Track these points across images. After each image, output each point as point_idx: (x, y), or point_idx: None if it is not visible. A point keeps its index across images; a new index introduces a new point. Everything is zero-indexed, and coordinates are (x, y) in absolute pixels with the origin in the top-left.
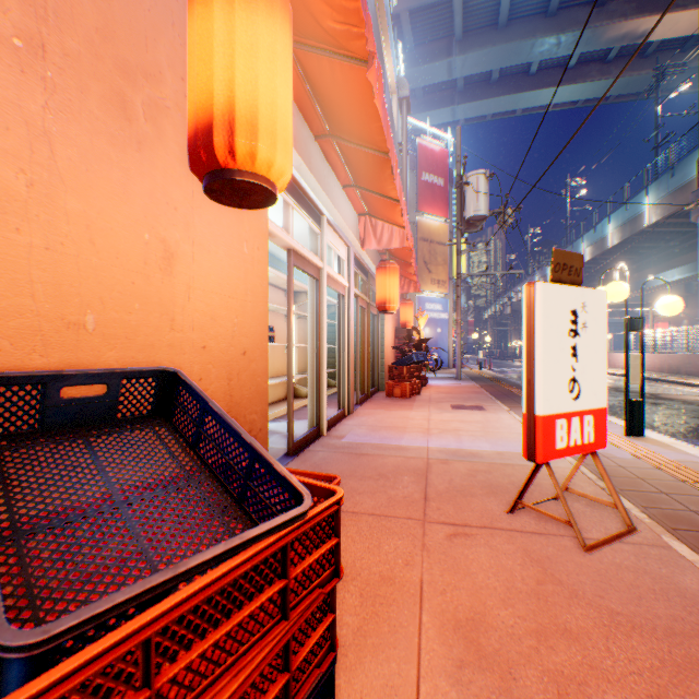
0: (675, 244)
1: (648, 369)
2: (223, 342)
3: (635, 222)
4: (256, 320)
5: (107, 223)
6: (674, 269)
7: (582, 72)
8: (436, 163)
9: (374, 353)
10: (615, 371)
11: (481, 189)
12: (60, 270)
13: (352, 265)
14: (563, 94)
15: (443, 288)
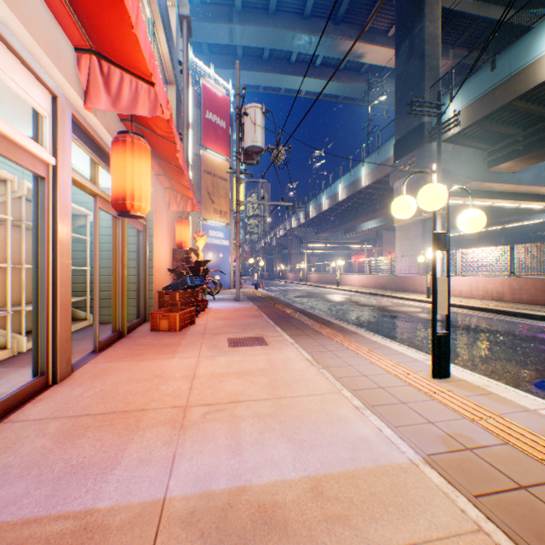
0: (377, 202)
1: (367, 286)
2: None
3: (356, 184)
4: None
5: None
6: (373, 220)
7: (324, 72)
8: (219, 106)
9: (140, 276)
10: (348, 288)
11: (258, 122)
12: None
13: (67, 133)
14: (312, 85)
15: (226, 218)
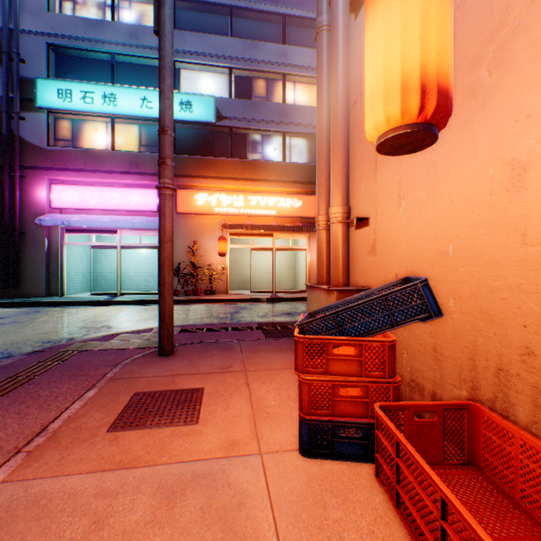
0: None
1: None
2: None
3: None
4: None
5: (459, 185)
6: None
7: None
8: None
9: None
10: None
11: None
12: (437, 226)
13: None
14: None
15: None
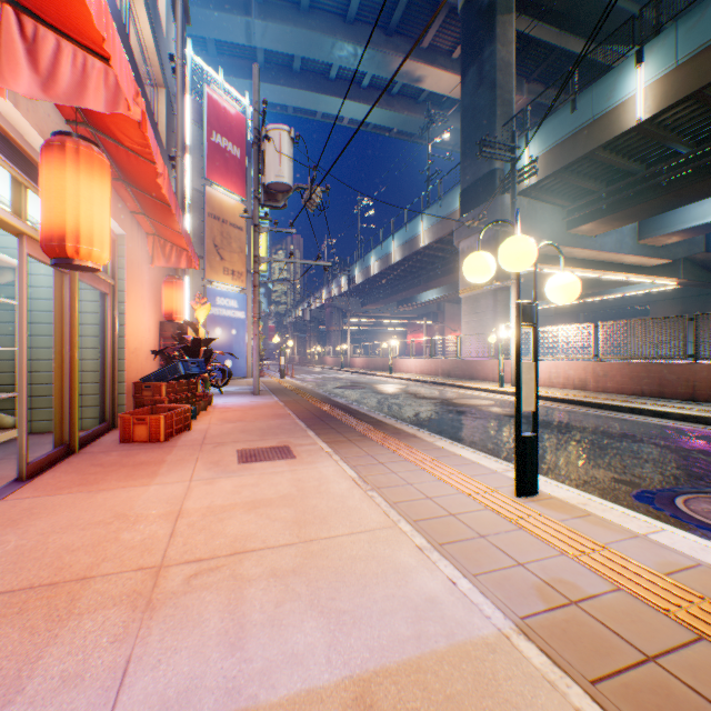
0: (439, 267)
1: (427, 373)
2: None
3: (414, 242)
4: None
5: None
6: (434, 289)
7: (374, 97)
8: (231, 126)
9: (105, 361)
10: (404, 376)
11: (285, 150)
12: None
13: None
14: (358, 111)
15: (241, 282)
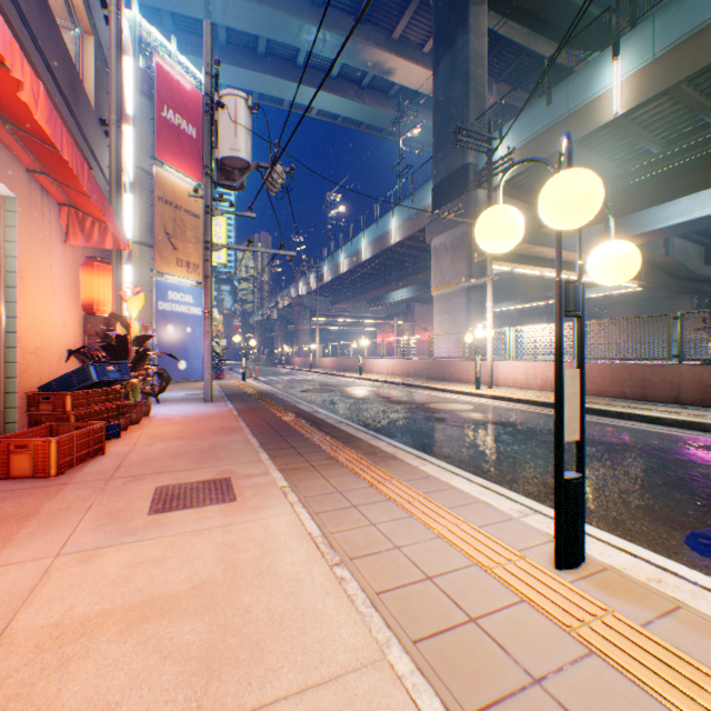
0: (410, 265)
1: (399, 374)
2: None
3: (384, 239)
4: None
5: None
6: (404, 289)
7: (343, 87)
8: (186, 102)
9: None
10: (375, 377)
11: (242, 120)
12: None
13: None
14: (327, 102)
15: (197, 275)
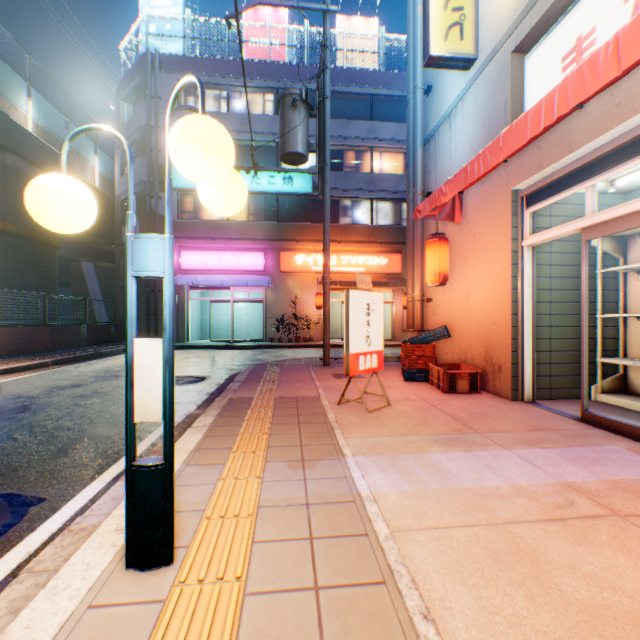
0: None
1: None
2: (483, 319)
3: None
4: (500, 307)
5: (457, 294)
6: None
7: None
8: None
9: None
10: None
11: None
12: (452, 307)
13: None
14: None
15: None
